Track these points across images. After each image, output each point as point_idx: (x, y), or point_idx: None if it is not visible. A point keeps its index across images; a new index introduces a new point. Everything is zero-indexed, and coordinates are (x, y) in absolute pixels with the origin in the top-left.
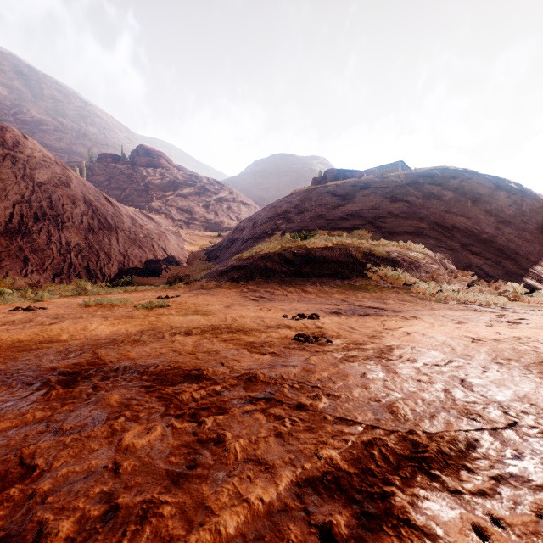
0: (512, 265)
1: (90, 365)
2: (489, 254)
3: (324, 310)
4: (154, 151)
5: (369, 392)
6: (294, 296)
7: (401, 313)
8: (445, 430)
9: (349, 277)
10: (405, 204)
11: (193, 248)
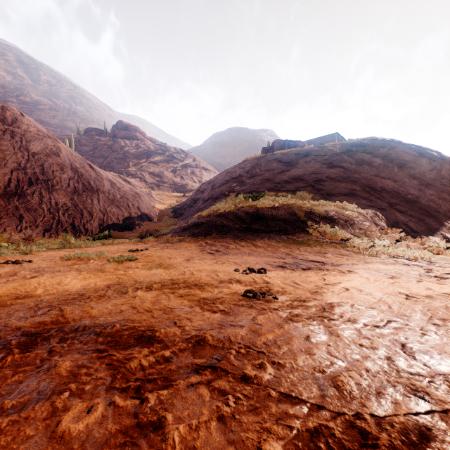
0: (433, 222)
1: (53, 324)
2: (414, 212)
3: (271, 263)
4: (131, 126)
5: (313, 359)
6: (246, 250)
7: (339, 267)
8: (393, 413)
9: (293, 232)
10: (340, 169)
11: (162, 206)
